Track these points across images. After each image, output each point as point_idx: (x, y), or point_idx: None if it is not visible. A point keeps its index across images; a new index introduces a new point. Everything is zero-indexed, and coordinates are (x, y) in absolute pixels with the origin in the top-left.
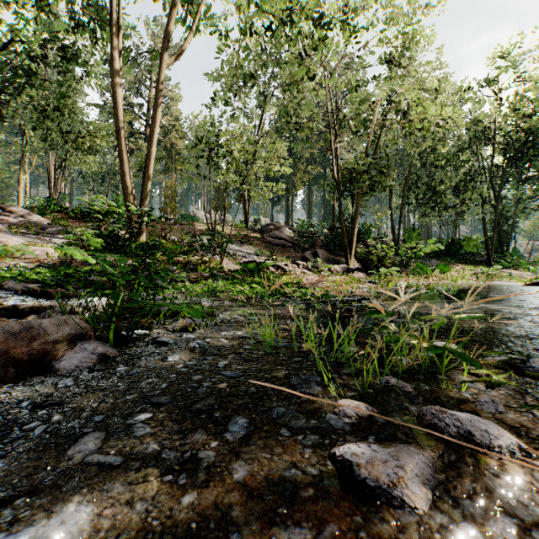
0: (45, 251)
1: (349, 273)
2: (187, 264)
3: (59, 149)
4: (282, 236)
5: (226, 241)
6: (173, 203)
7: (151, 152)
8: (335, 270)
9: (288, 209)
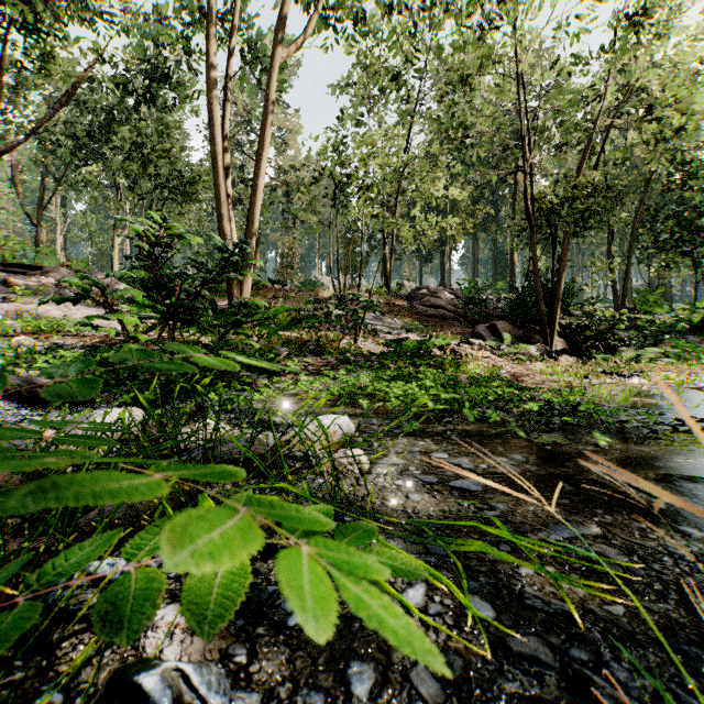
0: (111, 326)
1: (551, 357)
2: (305, 344)
3: (159, 206)
4: (440, 303)
5: (366, 306)
6: (289, 265)
7: (256, 185)
8: (528, 353)
9: (443, 268)
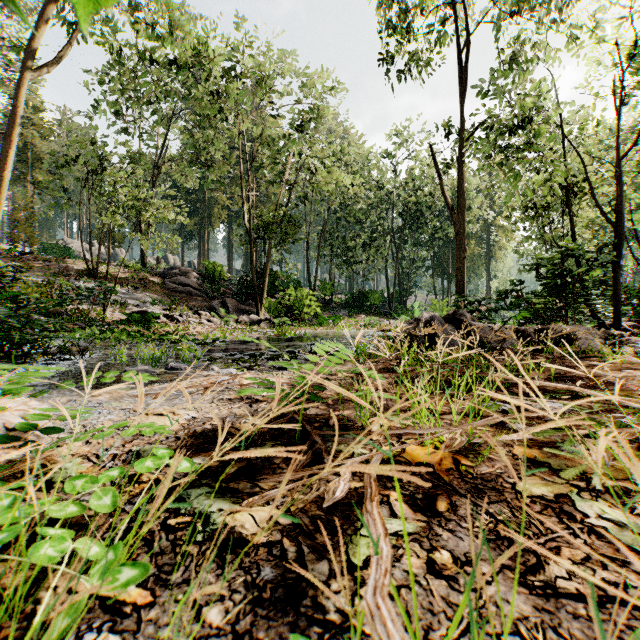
0: None
1: (258, 323)
2: (59, 314)
3: None
4: (188, 282)
5: (109, 290)
6: (30, 228)
7: (3, 176)
8: (244, 321)
9: (203, 248)
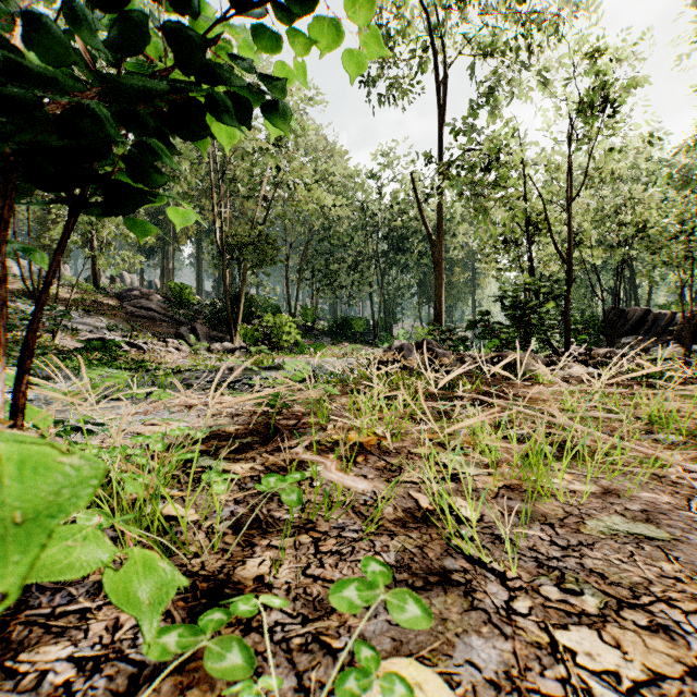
0: None
1: (233, 352)
2: None
3: None
4: (151, 306)
5: (62, 315)
6: None
7: None
8: (216, 349)
9: (167, 266)
